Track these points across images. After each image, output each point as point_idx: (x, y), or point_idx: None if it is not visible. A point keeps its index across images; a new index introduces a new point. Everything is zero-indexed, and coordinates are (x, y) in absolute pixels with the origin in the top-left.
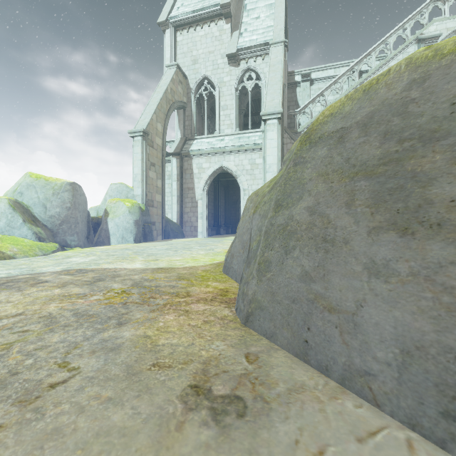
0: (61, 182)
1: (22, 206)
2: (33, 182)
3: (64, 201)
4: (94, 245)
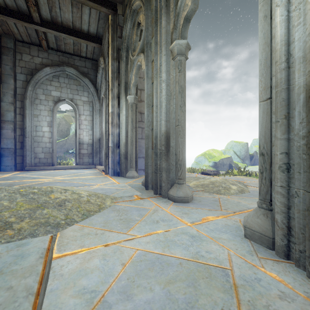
0: (244, 143)
1: (234, 152)
2: (236, 144)
3: (245, 150)
4: (252, 165)
